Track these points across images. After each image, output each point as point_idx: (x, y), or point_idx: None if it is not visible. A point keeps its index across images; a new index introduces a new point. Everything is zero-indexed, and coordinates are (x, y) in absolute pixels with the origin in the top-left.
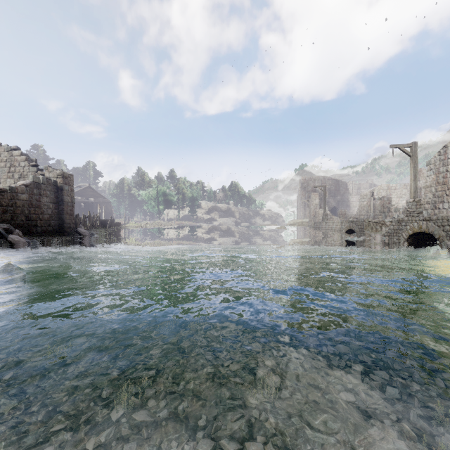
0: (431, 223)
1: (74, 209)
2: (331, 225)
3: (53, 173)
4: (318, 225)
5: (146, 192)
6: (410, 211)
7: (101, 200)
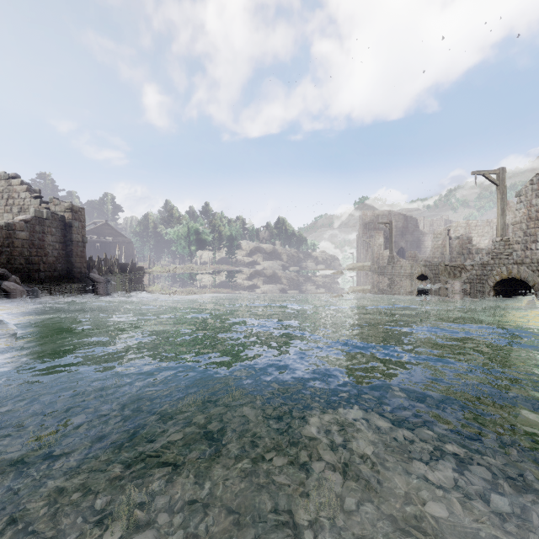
0: (523, 267)
1: (88, 251)
2: (399, 269)
3: (60, 206)
4: (382, 269)
5: (175, 230)
6: (497, 252)
7: (121, 239)
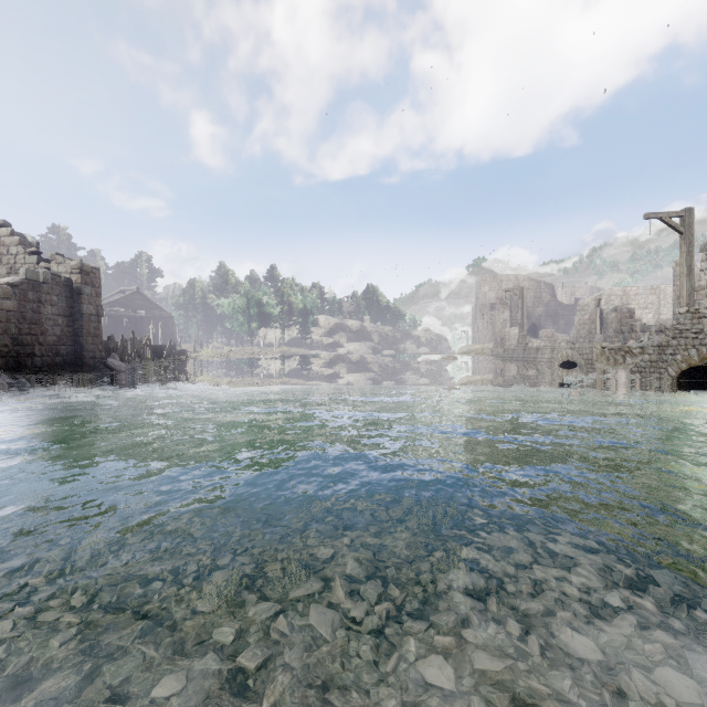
0: None
1: (114, 329)
2: (534, 353)
3: (65, 265)
4: (510, 353)
5: (230, 300)
6: (681, 329)
7: (157, 313)
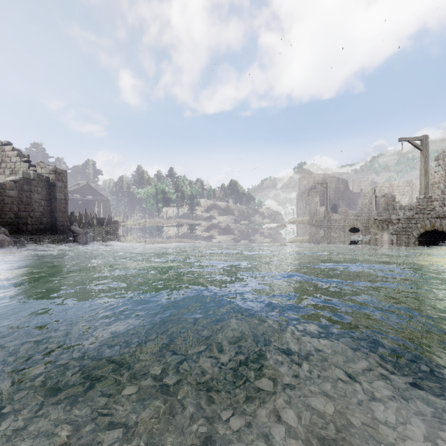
0: (445, 221)
1: (72, 207)
2: (333, 223)
3: (46, 169)
4: (319, 223)
5: (145, 190)
6: (420, 208)
7: (100, 197)
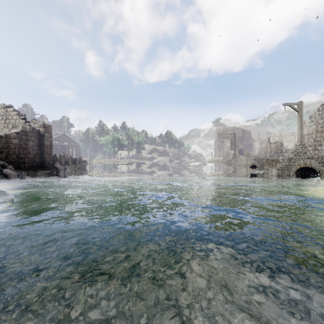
0: (313, 160)
1: (53, 151)
2: (239, 162)
3: (37, 124)
4: (229, 162)
5: (105, 138)
6: (297, 151)
7: (73, 143)
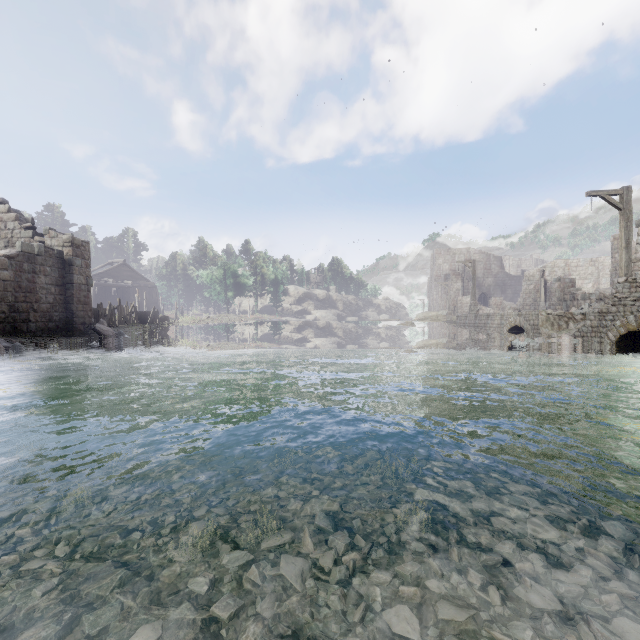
0: None
1: (103, 297)
2: (484, 320)
3: (58, 239)
4: (463, 320)
5: (208, 272)
6: (619, 297)
7: (142, 283)
